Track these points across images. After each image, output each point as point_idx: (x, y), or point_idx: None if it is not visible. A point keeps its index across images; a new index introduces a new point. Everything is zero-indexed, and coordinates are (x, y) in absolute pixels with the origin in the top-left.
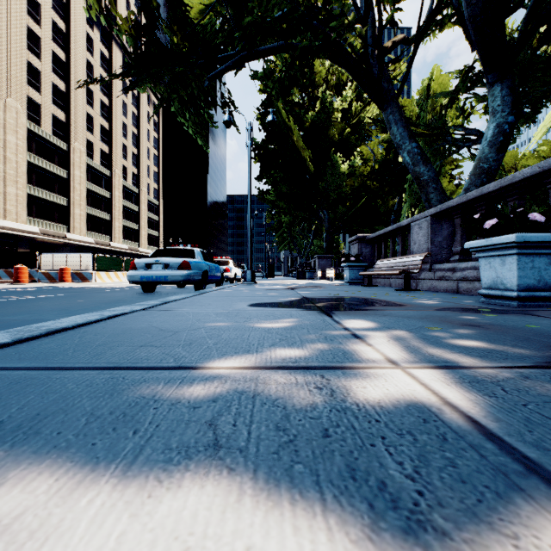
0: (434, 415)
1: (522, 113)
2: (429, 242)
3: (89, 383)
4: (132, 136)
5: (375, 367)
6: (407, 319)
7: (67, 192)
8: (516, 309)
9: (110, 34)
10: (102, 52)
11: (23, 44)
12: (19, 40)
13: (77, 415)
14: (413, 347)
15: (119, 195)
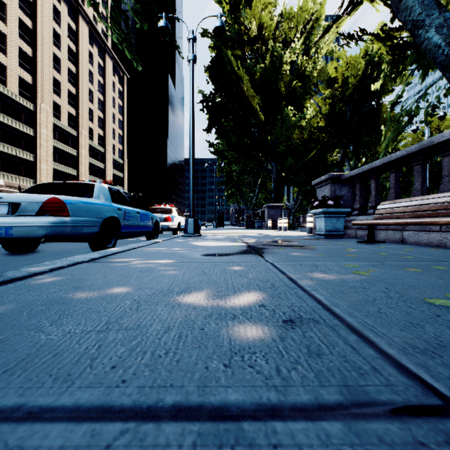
0: None
1: None
2: None
3: None
4: (98, 102)
5: None
6: None
7: (34, 148)
8: None
9: (77, 9)
10: (69, 24)
11: None
12: None
13: None
14: None
15: (85, 154)
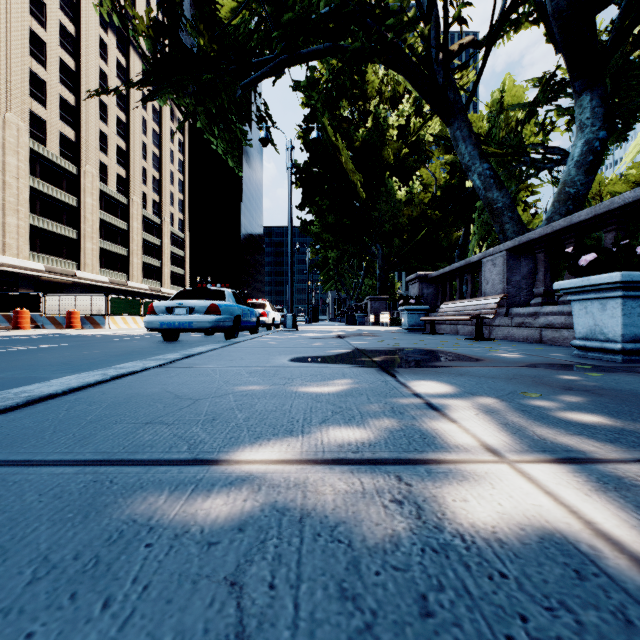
0: (589, 561)
1: (614, 128)
2: (505, 281)
3: (58, 491)
4: (153, 158)
5: (471, 460)
6: (492, 381)
7: (77, 223)
8: (622, 365)
9: (127, 38)
10: (117, 59)
11: (25, 50)
12: (20, 45)
13: (21, 561)
14: (513, 425)
15: (137, 227)
